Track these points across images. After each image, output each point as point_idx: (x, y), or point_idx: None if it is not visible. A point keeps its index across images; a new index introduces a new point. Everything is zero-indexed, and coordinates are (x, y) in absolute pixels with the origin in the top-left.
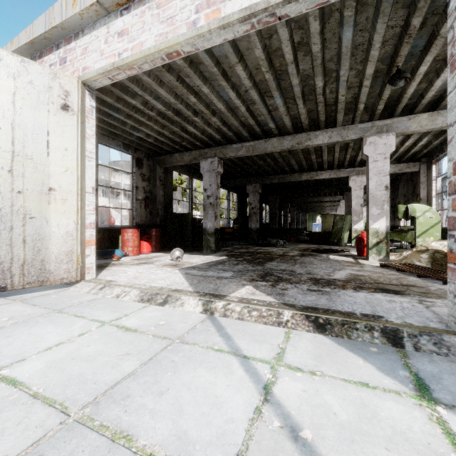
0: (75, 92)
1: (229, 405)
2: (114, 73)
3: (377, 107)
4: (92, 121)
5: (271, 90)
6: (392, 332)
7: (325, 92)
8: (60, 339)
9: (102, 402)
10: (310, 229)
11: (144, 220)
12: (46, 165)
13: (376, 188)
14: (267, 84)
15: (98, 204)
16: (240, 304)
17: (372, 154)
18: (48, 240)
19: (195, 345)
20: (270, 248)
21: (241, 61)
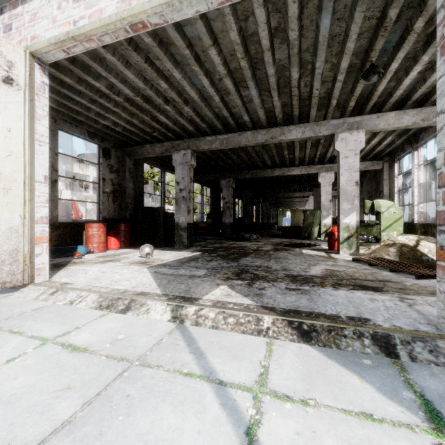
0: (22, 64)
1: None
2: (69, 45)
3: (348, 103)
4: (44, 100)
5: (246, 79)
6: (383, 338)
7: (300, 85)
8: None
9: None
10: (280, 223)
11: (113, 214)
12: None
13: (347, 183)
14: (242, 73)
15: (65, 197)
16: (214, 309)
17: (343, 150)
18: None
19: (159, 369)
20: (244, 242)
21: (215, 44)
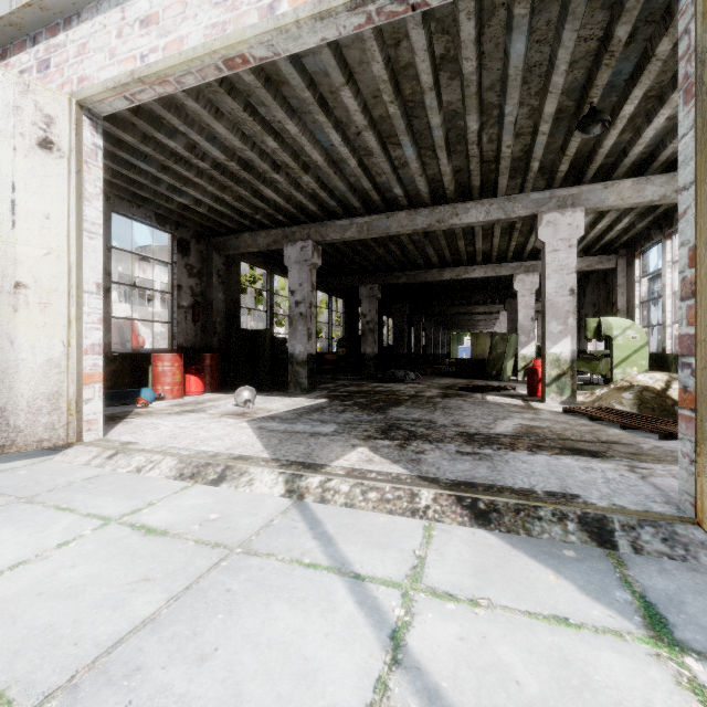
0: (65, 120)
1: (329, 677)
2: (134, 90)
3: (558, 167)
4: (96, 171)
5: (398, 133)
6: (596, 522)
7: (481, 140)
8: (22, 555)
9: (84, 684)
10: (454, 355)
11: (193, 340)
12: (10, 243)
13: (557, 292)
14: (391, 123)
15: (117, 314)
16: (348, 480)
17: (550, 240)
18: (13, 374)
19: (270, 558)
20: (395, 385)
21: (349, 82)
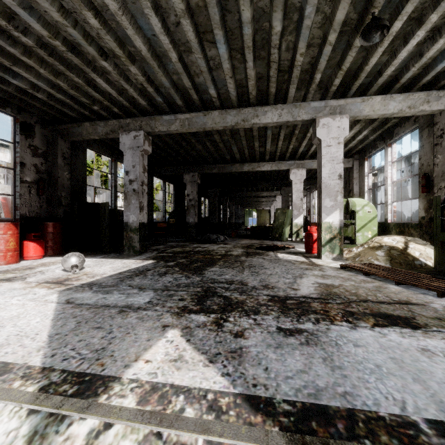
0: None
1: None
2: None
3: (333, 81)
4: None
5: (213, 25)
6: None
7: (280, 47)
8: None
9: None
10: (247, 223)
11: (37, 211)
12: None
13: (329, 177)
14: (207, 16)
15: None
16: (137, 426)
17: (325, 138)
18: None
19: None
20: (210, 245)
21: None
